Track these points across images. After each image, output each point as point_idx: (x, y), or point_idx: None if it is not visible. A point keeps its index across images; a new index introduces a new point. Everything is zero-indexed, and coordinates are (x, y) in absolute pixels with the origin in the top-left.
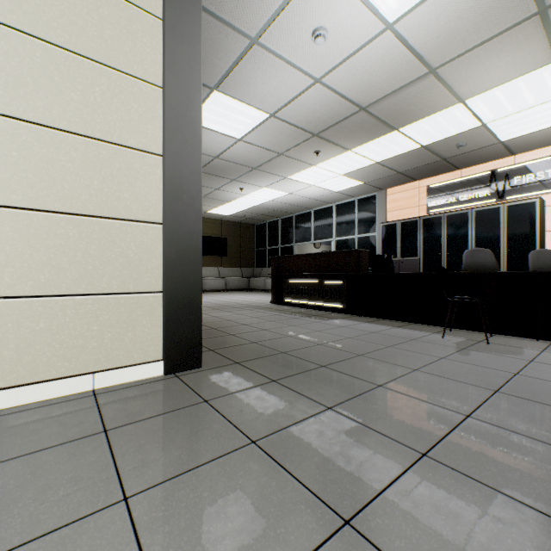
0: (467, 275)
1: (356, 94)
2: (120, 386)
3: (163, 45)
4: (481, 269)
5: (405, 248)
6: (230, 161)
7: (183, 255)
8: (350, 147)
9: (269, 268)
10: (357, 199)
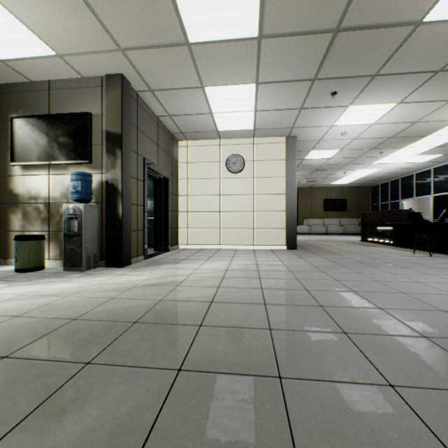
0: (446, 224)
1: (379, 136)
2: (276, 249)
3: (286, 166)
4: None
5: None
6: (330, 164)
7: (291, 219)
8: (402, 147)
9: None
10: None
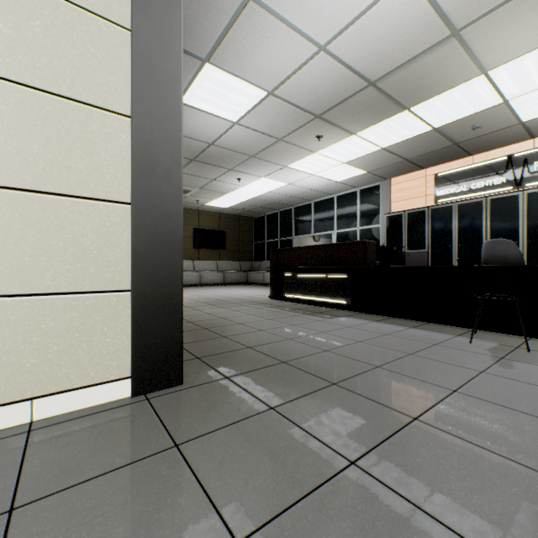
0: (495, 269)
1: (365, 65)
2: (68, 415)
3: None
4: (503, 262)
5: (411, 240)
6: (226, 148)
7: (157, 243)
8: (355, 131)
9: (267, 261)
10: (359, 189)
